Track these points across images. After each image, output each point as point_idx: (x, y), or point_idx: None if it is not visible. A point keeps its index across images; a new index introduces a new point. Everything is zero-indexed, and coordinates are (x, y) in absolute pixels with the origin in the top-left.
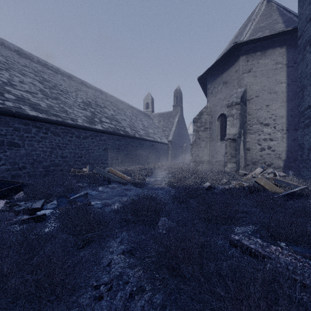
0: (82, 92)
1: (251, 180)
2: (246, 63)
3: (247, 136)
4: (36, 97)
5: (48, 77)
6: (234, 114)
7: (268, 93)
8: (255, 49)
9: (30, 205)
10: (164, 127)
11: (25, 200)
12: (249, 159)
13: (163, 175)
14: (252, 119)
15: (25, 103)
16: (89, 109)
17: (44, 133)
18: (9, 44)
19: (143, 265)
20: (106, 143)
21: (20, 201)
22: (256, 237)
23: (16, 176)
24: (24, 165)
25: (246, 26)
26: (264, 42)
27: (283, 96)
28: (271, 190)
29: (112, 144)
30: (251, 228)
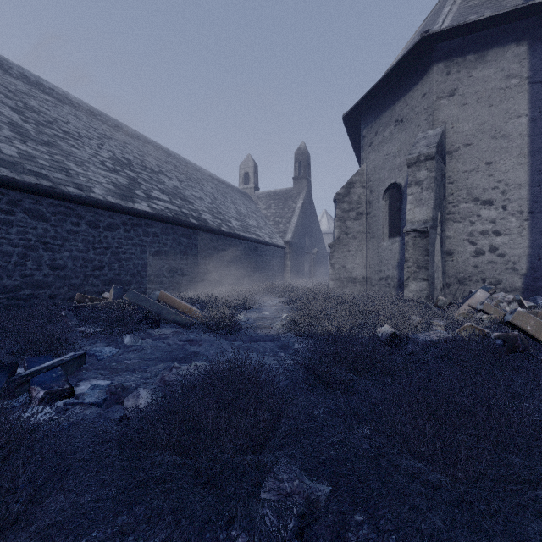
0: (116, 142)
1: (482, 318)
2: (445, 77)
3: (446, 226)
4: None
5: (40, 105)
6: (424, 180)
7: (492, 138)
8: (464, 48)
9: None
10: (277, 216)
11: None
12: (450, 272)
13: (276, 307)
14: (457, 191)
15: None
16: (125, 172)
17: (6, 213)
18: None
19: None
20: (159, 240)
21: None
22: None
23: None
24: None
25: (440, 9)
26: (482, 33)
27: (522, 143)
28: None
29: (171, 244)
30: None
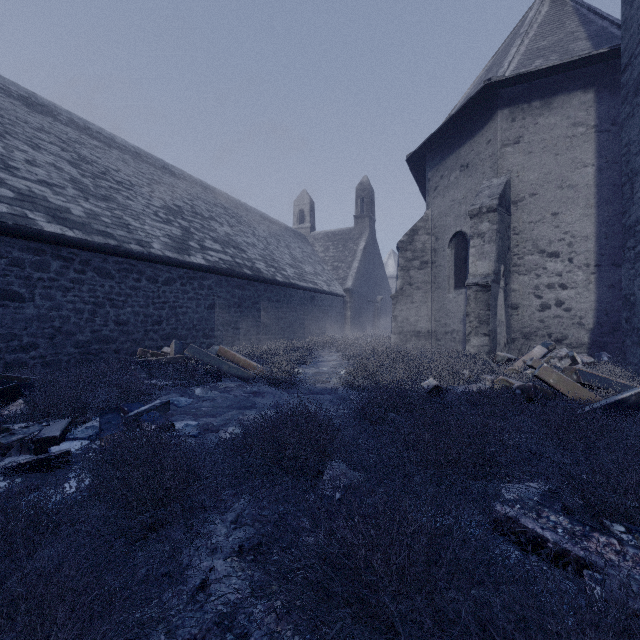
0: (164, 187)
1: (526, 373)
2: (510, 124)
3: (511, 279)
4: (61, 195)
5: (91, 154)
6: (486, 233)
7: (558, 188)
8: (530, 94)
9: (36, 431)
10: (336, 260)
11: (28, 420)
12: (515, 327)
13: (334, 362)
14: (523, 242)
15: (35, 207)
16: (178, 222)
17: (79, 272)
18: (8, 83)
19: (285, 597)
20: (214, 293)
21: (14, 421)
22: (554, 511)
23: (15, 365)
24: (33, 341)
25: (508, 47)
26: (547, 79)
27: (589, 194)
28: (571, 396)
29: (225, 296)
30: (541, 489)
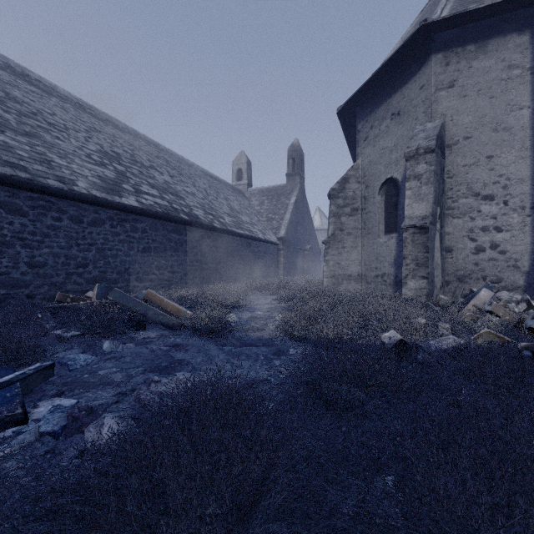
0: (105, 135)
1: (494, 321)
2: (444, 68)
3: (445, 222)
4: None
5: (24, 96)
6: (423, 174)
7: (493, 131)
8: (464, 38)
9: None
10: (270, 212)
11: None
12: (449, 270)
13: (269, 305)
14: (457, 186)
15: None
16: (113, 166)
17: None
18: None
19: None
20: (148, 236)
21: None
22: None
23: None
24: None
25: None
26: (482, 22)
27: (524, 136)
28: None
29: (161, 240)
30: None
